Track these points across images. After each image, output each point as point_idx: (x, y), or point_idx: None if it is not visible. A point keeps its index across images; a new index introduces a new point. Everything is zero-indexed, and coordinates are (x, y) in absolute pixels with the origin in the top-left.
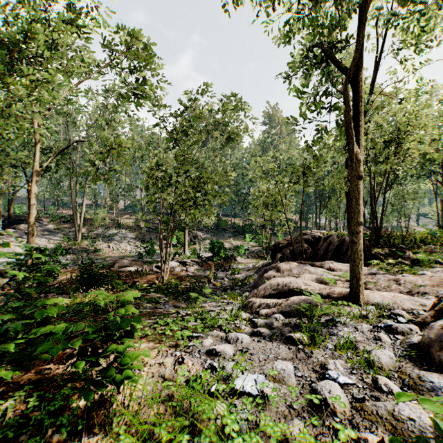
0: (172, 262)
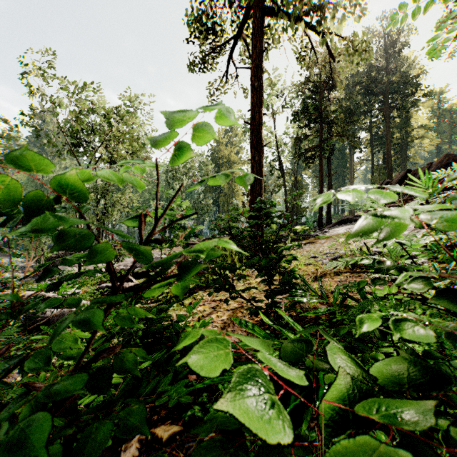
0: None
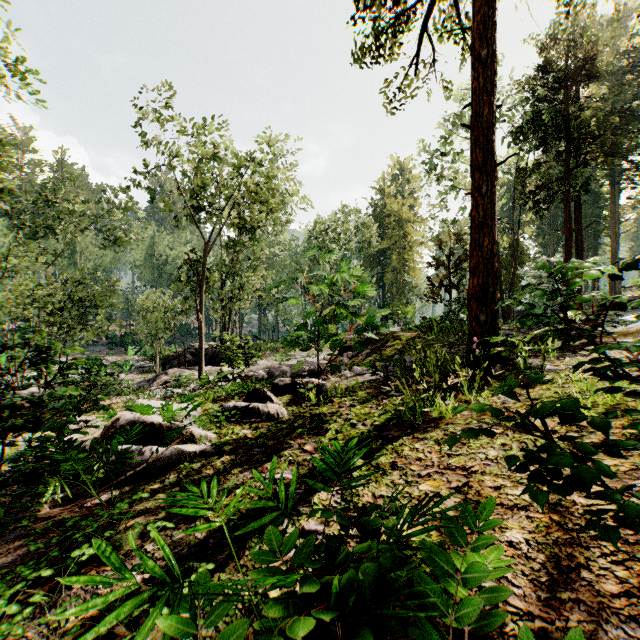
0: (33, 388)
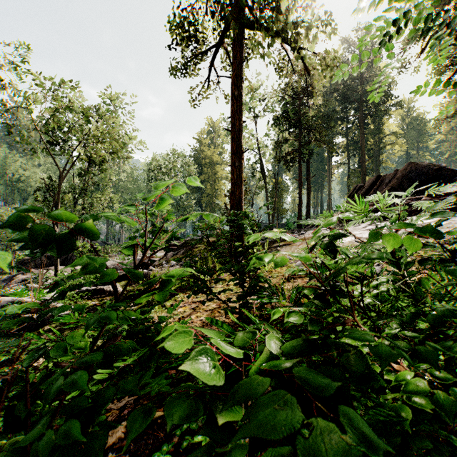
0: None
